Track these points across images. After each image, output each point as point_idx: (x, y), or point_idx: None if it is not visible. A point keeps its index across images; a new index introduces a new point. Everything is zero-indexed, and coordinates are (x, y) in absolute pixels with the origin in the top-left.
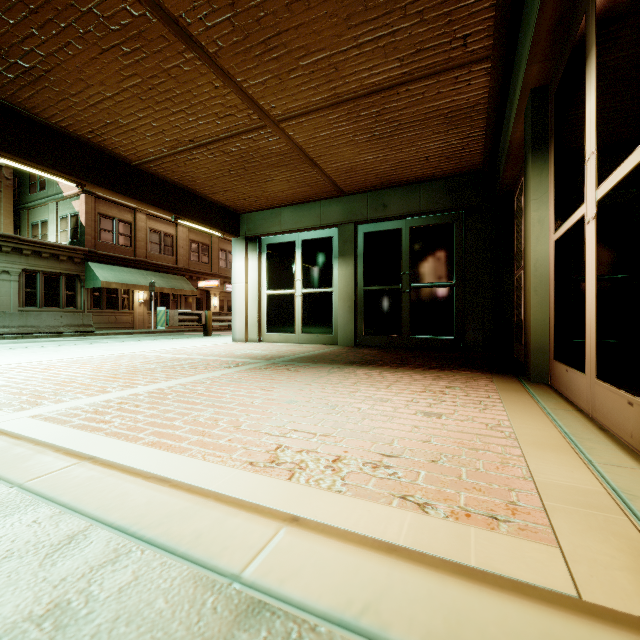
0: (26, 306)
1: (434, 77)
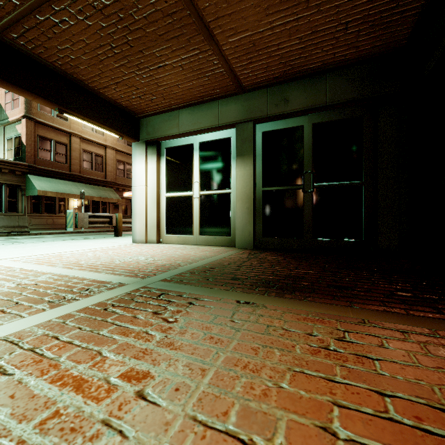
0: None
1: None
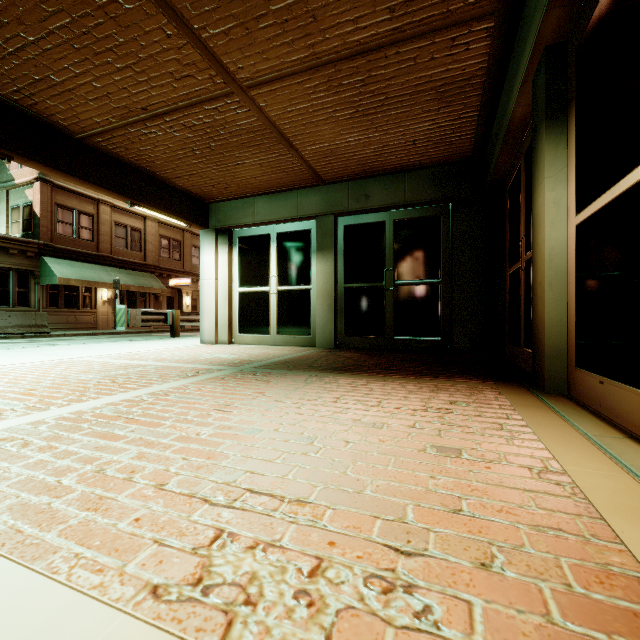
0: None
1: (428, 37)
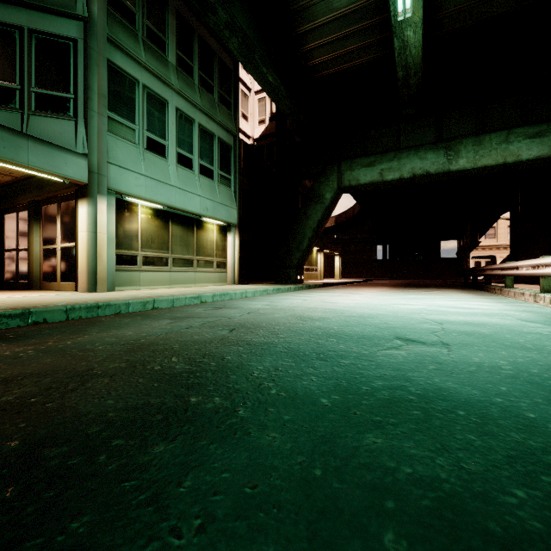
0: None
1: None
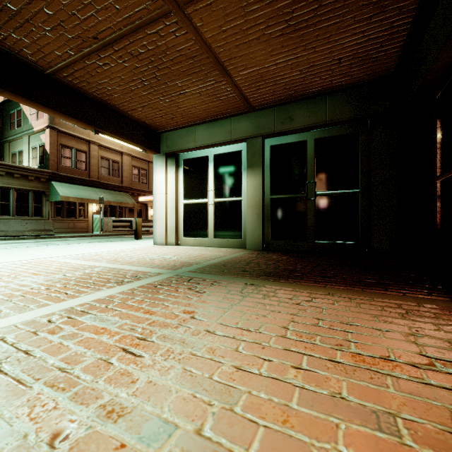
0: (1, 215)
1: None
